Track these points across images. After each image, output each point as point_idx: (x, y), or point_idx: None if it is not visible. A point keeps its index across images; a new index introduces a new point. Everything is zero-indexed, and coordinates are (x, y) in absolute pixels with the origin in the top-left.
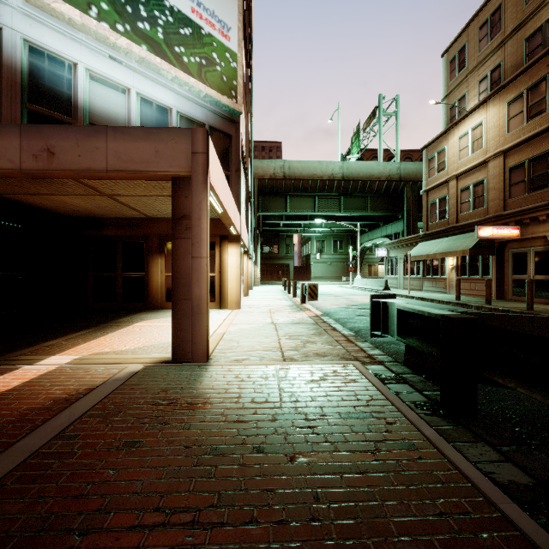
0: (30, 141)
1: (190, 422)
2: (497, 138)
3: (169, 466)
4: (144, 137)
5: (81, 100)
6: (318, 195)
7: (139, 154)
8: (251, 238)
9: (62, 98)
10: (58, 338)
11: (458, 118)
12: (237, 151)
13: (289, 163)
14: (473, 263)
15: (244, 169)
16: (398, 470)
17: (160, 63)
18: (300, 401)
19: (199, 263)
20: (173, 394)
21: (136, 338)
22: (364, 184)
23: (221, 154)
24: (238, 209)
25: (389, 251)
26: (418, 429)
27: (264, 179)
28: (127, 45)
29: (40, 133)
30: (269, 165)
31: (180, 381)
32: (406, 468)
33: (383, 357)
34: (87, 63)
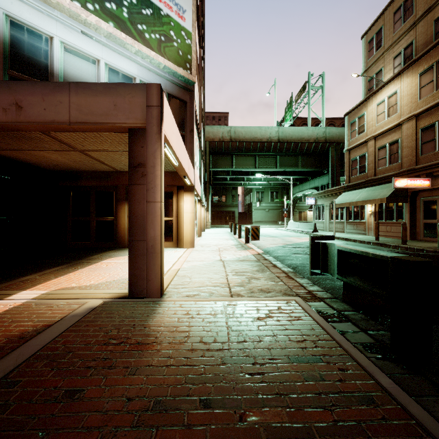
0: (0, 96)
1: (136, 366)
2: (410, 104)
3: (105, 426)
4: (103, 92)
5: (56, 69)
6: (258, 154)
7: (99, 108)
8: (204, 190)
9: (39, 66)
10: (34, 273)
11: (376, 89)
12: (191, 115)
13: (235, 128)
14: (389, 210)
15: (198, 131)
16: (363, 436)
17: (125, 38)
18: (248, 341)
19: (153, 207)
20: (125, 332)
21: (102, 274)
22: (296, 145)
23: (178, 117)
24: (192, 164)
25: (317, 200)
26: (373, 377)
27: (214, 142)
28: (96, 22)
29: (9, 88)
30: (218, 130)
31: (133, 317)
32: (371, 434)
33: (323, 293)
34: (61, 37)
